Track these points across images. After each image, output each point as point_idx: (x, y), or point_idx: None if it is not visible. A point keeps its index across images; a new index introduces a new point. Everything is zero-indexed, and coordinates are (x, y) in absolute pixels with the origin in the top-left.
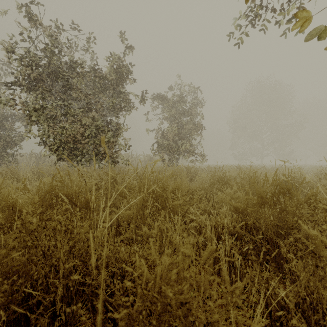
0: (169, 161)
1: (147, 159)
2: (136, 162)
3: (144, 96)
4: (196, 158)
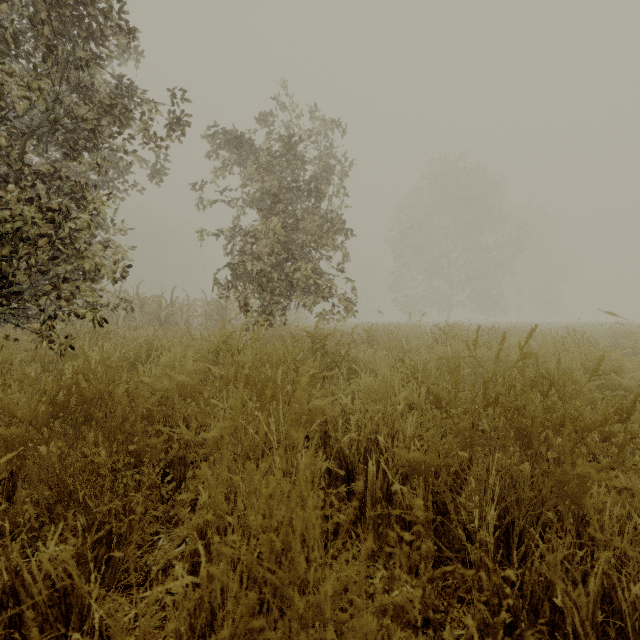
0: (262, 313)
1: (211, 310)
2: (184, 316)
3: (182, 113)
4: (332, 306)
